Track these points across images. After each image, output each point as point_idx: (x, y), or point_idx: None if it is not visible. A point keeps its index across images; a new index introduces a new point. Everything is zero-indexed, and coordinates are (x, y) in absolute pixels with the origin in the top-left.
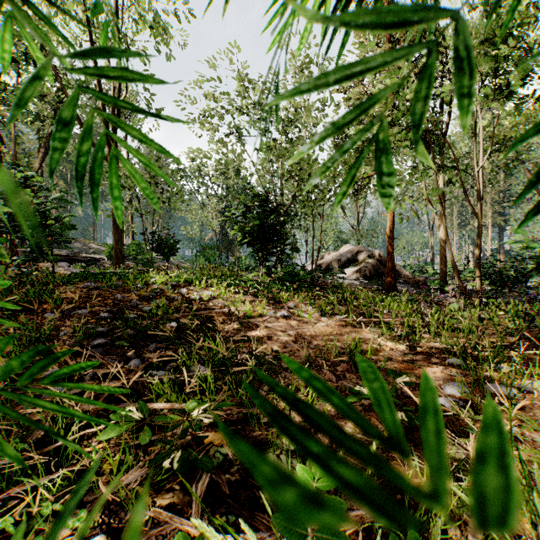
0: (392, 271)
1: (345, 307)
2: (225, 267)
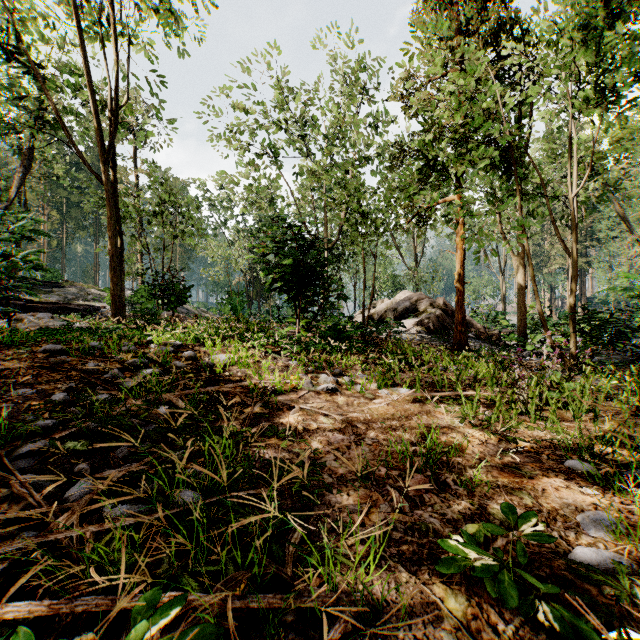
0: (463, 324)
1: (409, 374)
2: (255, 317)
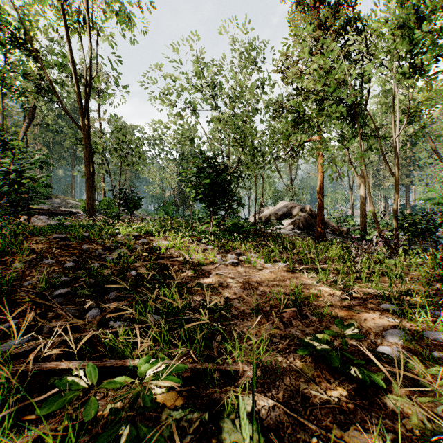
0: (322, 223)
1: (285, 255)
2: (181, 219)
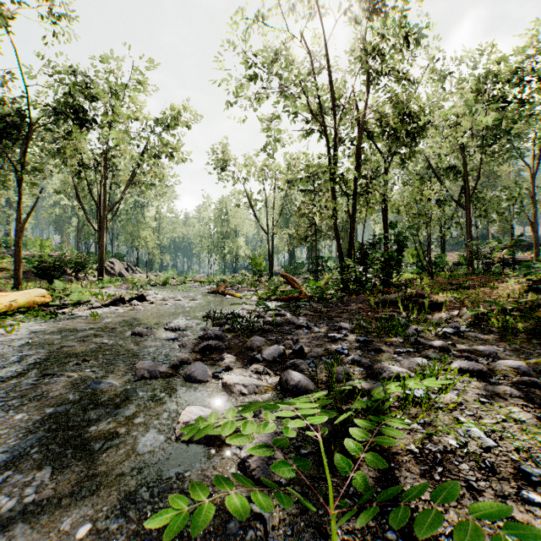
0: None
1: None
2: None
